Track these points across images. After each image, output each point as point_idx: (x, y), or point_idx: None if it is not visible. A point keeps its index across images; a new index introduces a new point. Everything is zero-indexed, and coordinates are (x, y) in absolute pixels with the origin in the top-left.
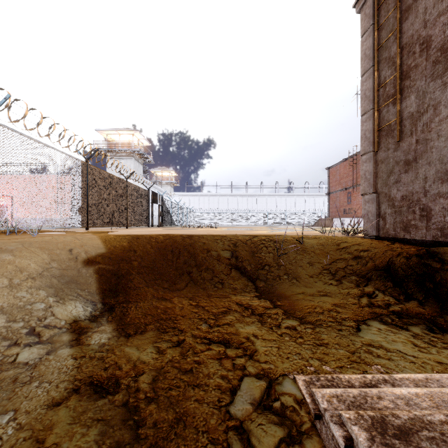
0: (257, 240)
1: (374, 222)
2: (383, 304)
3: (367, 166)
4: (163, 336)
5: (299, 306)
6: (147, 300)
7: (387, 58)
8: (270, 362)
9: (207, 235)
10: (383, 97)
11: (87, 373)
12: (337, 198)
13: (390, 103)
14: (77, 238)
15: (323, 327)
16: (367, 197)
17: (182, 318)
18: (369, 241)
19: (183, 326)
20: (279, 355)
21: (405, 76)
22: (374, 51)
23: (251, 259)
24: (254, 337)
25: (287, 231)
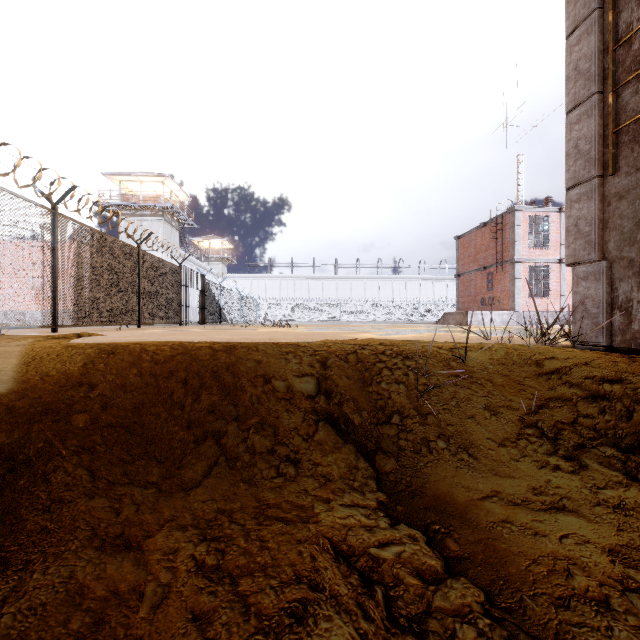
0: (370, 355)
1: (601, 319)
2: None
3: (582, 209)
4: None
5: (519, 568)
6: (60, 561)
7: None
8: None
9: (266, 345)
10: (623, 66)
11: None
12: (471, 282)
13: None
14: None
15: None
16: (583, 270)
17: None
18: (605, 357)
19: None
20: None
21: None
22: None
23: (360, 398)
24: None
25: (412, 333)
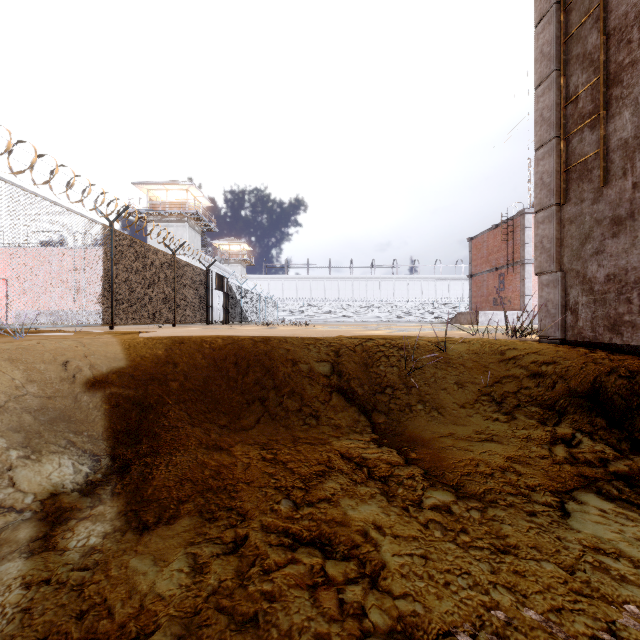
0: (373, 346)
1: (557, 318)
2: (595, 458)
3: (545, 230)
4: (207, 529)
5: (449, 462)
6: (188, 451)
7: (580, 55)
8: (414, 599)
9: (293, 338)
10: (573, 118)
11: (38, 629)
12: (483, 282)
13: (585, 126)
14: (82, 343)
15: (501, 508)
16: (546, 278)
17: (246, 488)
18: (553, 347)
19: (246, 506)
20: (430, 577)
21: (613, 81)
22: (558, 46)
23: (363, 376)
24: (377, 530)
25: (415, 331)
